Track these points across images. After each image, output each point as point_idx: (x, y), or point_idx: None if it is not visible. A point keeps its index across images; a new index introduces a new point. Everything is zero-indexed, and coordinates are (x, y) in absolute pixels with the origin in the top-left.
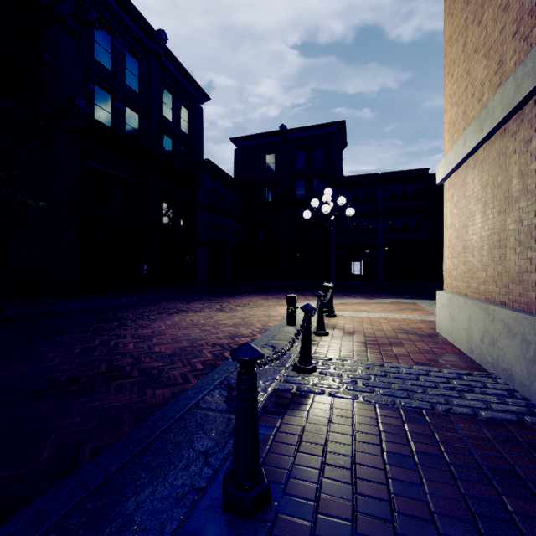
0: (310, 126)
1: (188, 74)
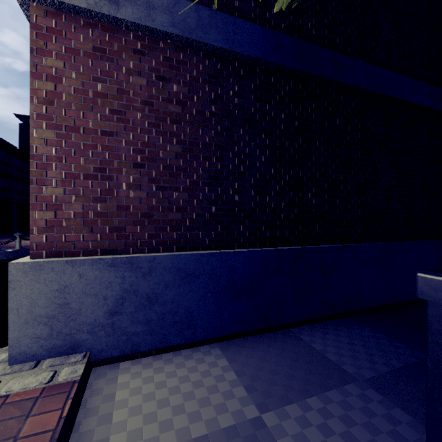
0: None
1: None
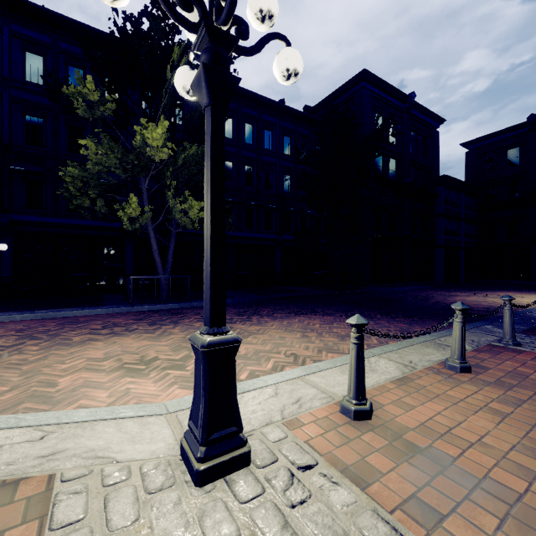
0: None
1: (429, 111)
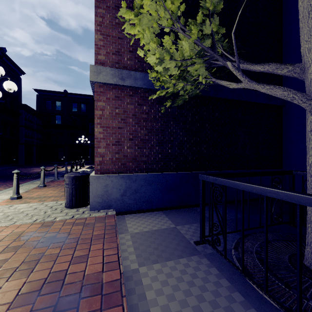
0: (79, 94)
1: (15, 63)
